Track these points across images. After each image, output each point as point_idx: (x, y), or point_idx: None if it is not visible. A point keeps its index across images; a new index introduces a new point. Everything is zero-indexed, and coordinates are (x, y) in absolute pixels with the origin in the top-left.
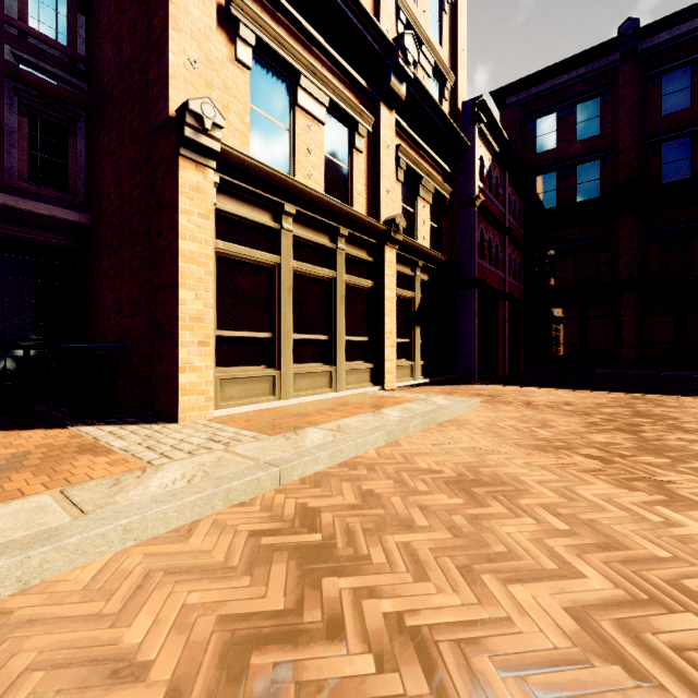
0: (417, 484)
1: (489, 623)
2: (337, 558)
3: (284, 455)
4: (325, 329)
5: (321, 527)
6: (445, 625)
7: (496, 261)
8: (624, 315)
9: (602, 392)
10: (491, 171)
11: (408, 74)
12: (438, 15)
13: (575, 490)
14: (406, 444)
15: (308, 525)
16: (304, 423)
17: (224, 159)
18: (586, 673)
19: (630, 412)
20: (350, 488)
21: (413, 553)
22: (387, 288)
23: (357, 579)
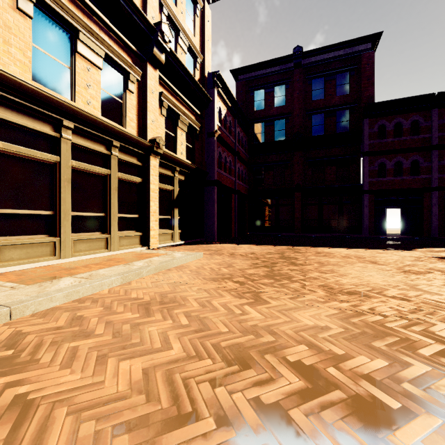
0: (118, 308)
1: (88, 386)
2: (13, 365)
3: (23, 298)
4: (102, 209)
5: (19, 345)
6: (56, 393)
7: (230, 170)
8: (296, 204)
9: (276, 246)
10: (226, 117)
11: (166, 48)
12: (193, 16)
13: (212, 301)
14: (135, 283)
15: (10, 345)
16: (67, 274)
17: (1, 80)
18: (123, 402)
19: (279, 256)
20: (68, 315)
21: (75, 352)
22: (152, 183)
23: (16, 376)
